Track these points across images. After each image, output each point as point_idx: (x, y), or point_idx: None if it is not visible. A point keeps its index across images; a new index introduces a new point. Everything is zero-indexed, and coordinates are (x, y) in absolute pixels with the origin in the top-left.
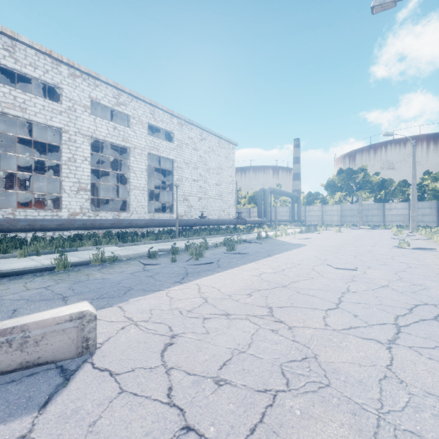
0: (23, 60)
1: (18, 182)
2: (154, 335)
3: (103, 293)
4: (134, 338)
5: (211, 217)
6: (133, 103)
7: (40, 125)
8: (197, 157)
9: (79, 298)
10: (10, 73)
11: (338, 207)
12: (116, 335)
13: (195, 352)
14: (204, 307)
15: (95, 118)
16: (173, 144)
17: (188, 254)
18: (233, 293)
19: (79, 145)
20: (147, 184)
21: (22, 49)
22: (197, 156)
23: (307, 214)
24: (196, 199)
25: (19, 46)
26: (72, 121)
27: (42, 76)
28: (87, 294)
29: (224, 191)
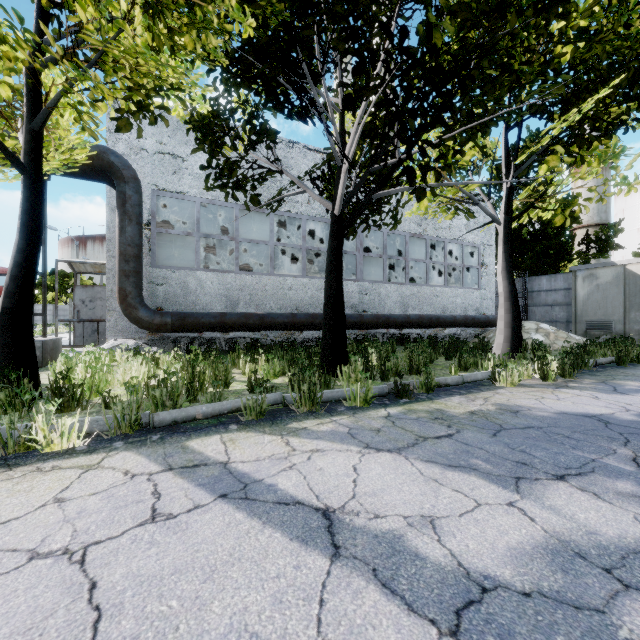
0: None
1: None
2: None
3: None
4: None
5: None
6: None
7: None
8: None
9: None
10: None
11: (51, 307)
12: None
13: None
14: None
15: None
16: None
17: None
18: None
19: None
20: None
21: None
22: None
23: None
24: None
25: None
26: None
27: None
28: None
29: None
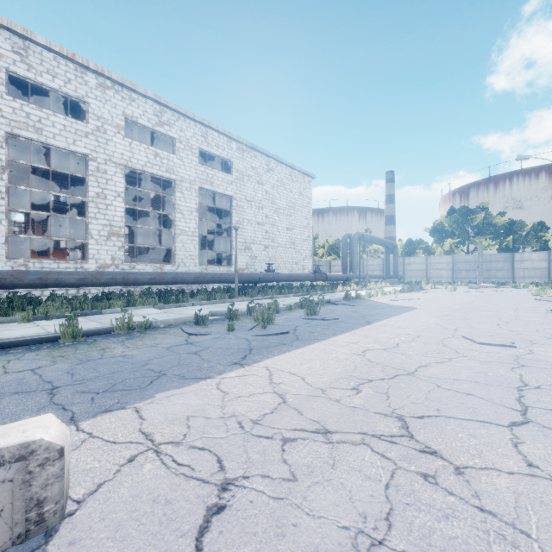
0: (38, 66)
1: (40, 228)
2: (188, 480)
3: (117, 381)
4: (146, 488)
5: (281, 271)
6: (180, 122)
7: (61, 151)
8: (263, 193)
9: (76, 391)
10: (26, 87)
11: (449, 258)
12: (115, 479)
13: (272, 540)
14: (281, 414)
15: (131, 142)
16: (232, 176)
17: (252, 320)
18: (328, 385)
19: (111, 176)
20: (199, 229)
21: (37, 52)
22: (262, 192)
23: (406, 268)
24: (261, 248)
25: (33, 48)
26: (101, 146)
27: (62, 87)
28: (91, 383)
29: (298, 237)
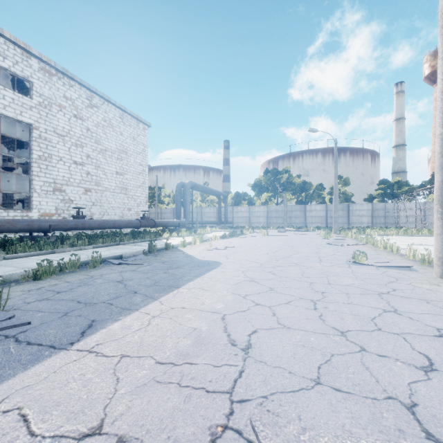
0: None
1: None
2: None
3: None
4: None
5: (108, 217)
6: None
7: None
8: (83, 129)
9: None
10: None
11: (265, 208)
12: None
13: None
14: None
15: None
16: (31, 99)
17: None
18: None
19: None
20: None
21: None
22: (81, 128)
23: (235, 215)
24: (80, 191)
25: None
26: None
27: None
28: None
29: (130, 182)
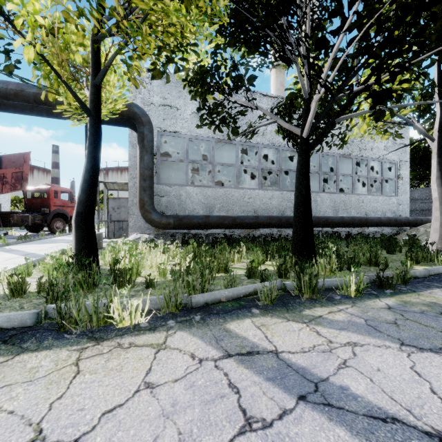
0: None
1: None
2: None
3: None
4: None
5: None
6: None
7: None
8: None
9: None
10: None
11: None
12: None
13: None
14: None
15: None
16: None
17: None
18: None
19: None
20: None
21: None
22: None
23: None
24: None
25: None
26: None
27: None
28: None
29: (2, 200)
